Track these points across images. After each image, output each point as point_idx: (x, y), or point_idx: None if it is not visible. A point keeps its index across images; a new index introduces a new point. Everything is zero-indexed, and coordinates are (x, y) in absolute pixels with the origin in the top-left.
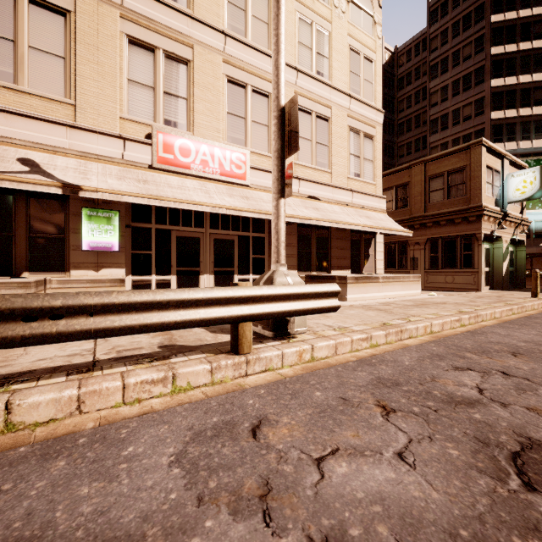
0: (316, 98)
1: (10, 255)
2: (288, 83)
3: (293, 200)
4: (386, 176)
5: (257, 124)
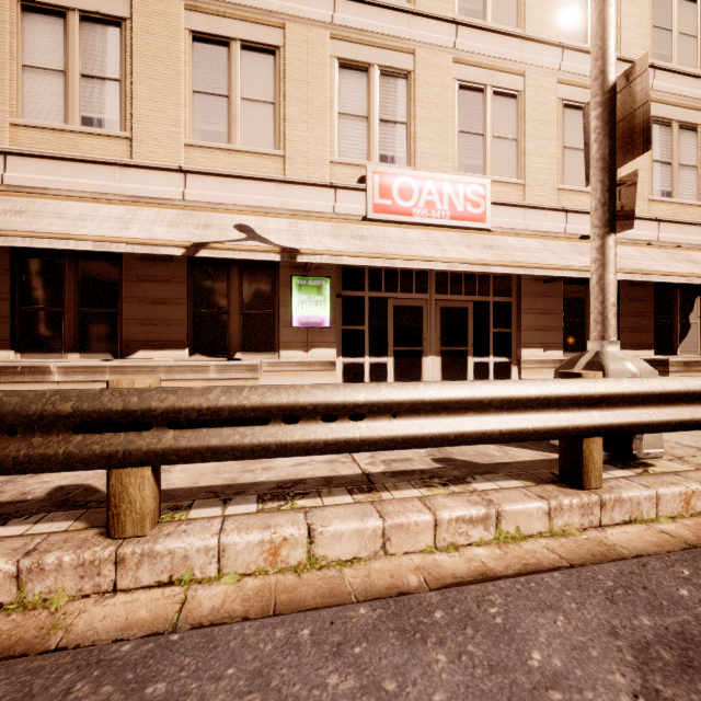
0: None
1: (225, 334)
2: (547, 70)
3: (558, 244)
4: None
5: (501, 139)
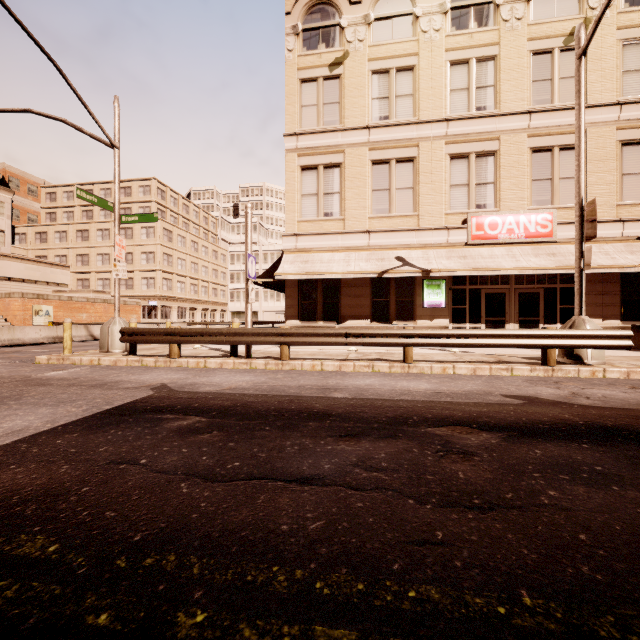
0: None
1: (387, 311)
2: (606, 123)
3: (613, 246)
4: None
5: (566, 179)
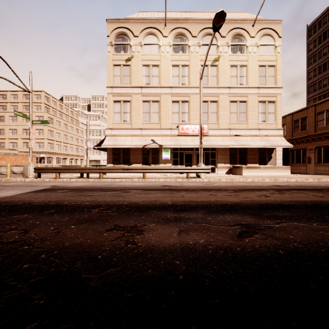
0: (239, 95)
1: (149, 161)
2: (225, 94)
3: (226, 138)
4: (296, 113)
5: (212, 113)
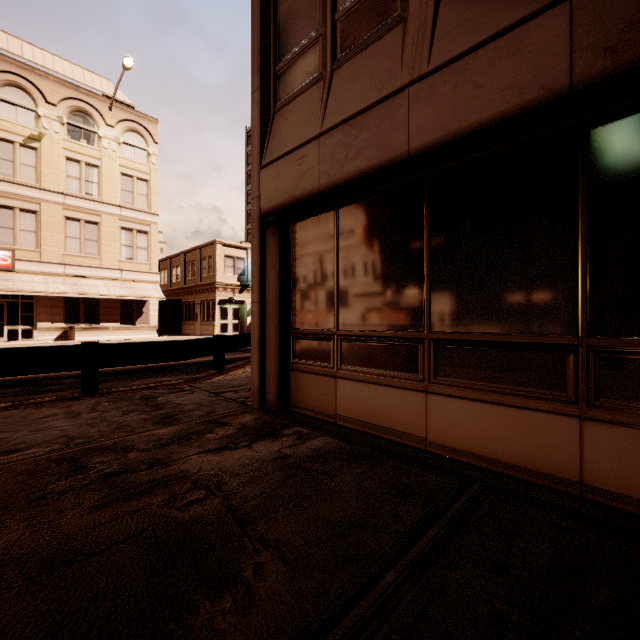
0: (85, 210)
1: None
2: (56, 203)
3: (56, 279)
4: (188, 253)
5: (26, 231)
